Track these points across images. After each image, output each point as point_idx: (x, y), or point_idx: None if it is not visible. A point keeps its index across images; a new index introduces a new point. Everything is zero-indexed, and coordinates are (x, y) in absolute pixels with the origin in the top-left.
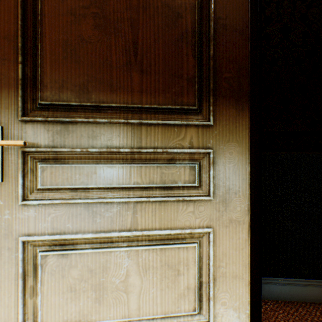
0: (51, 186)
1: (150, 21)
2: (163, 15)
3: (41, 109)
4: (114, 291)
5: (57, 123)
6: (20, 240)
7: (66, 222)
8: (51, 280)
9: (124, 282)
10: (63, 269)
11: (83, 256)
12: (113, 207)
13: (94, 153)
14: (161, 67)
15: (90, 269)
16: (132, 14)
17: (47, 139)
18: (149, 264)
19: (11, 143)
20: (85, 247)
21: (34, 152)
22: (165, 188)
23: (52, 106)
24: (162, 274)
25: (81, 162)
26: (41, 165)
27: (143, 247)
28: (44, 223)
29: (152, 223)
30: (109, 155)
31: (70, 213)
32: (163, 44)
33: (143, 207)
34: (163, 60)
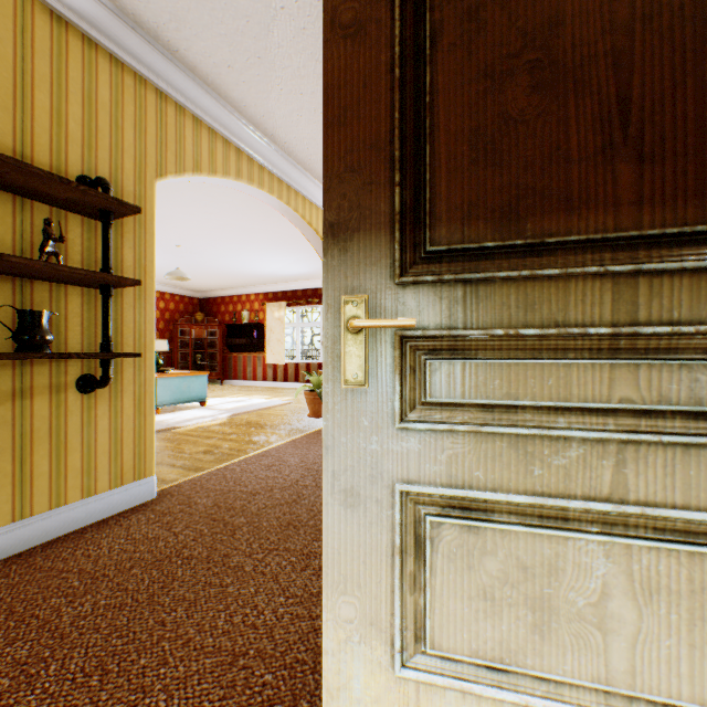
0: (447, 399)
1: (659, 43)
2: (696, 20)
3: (426, 262)
4: (574, 621)
5: (456, 283)
6: (396, 489)
7: (473, 467)
8: (447, 570)
9: (594, 606)
10: (468, 554)
11: (507, 537)
12: (568, 448)
13: (527, 338)
14: (689, 139)
15: (522, 565)
16: (613, 40)
17: (438, 313)
18: (657, 582)
19: (395, 323)
20: (508, 521)
21: (417, 337)
22: (696, 415)
23: (446, 254)
24: (693, 611)
25: (499, 355)
26: (430, 361)
27: (642, 542)
28: (432, 465)
29: (664, 491)
30: (558, 342)
31: (480, 451)
32: (695, 85)
33: (640, 454)
34: (696, 123)
